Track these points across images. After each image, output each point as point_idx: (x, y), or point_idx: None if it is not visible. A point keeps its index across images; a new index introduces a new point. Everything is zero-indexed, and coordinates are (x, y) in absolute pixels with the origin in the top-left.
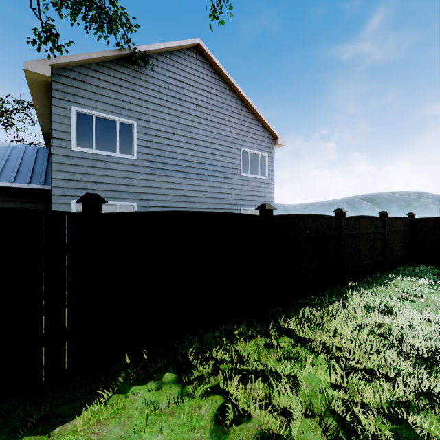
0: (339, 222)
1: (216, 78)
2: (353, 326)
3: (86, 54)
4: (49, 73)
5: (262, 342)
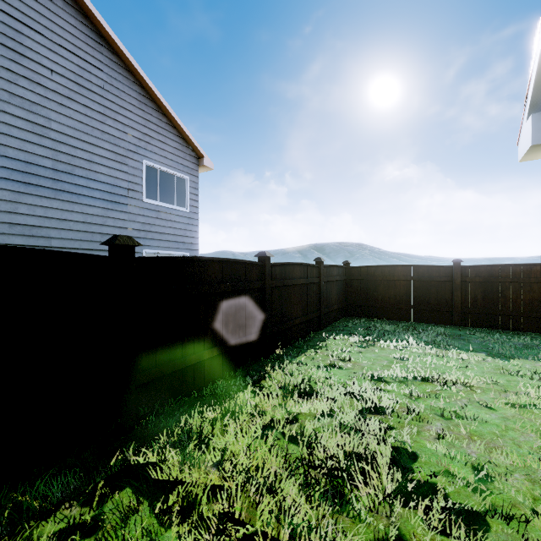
0: (262, 270)
1: (95, 39)
2: (256, 432)
3: None
4: None
5: (63, 523)
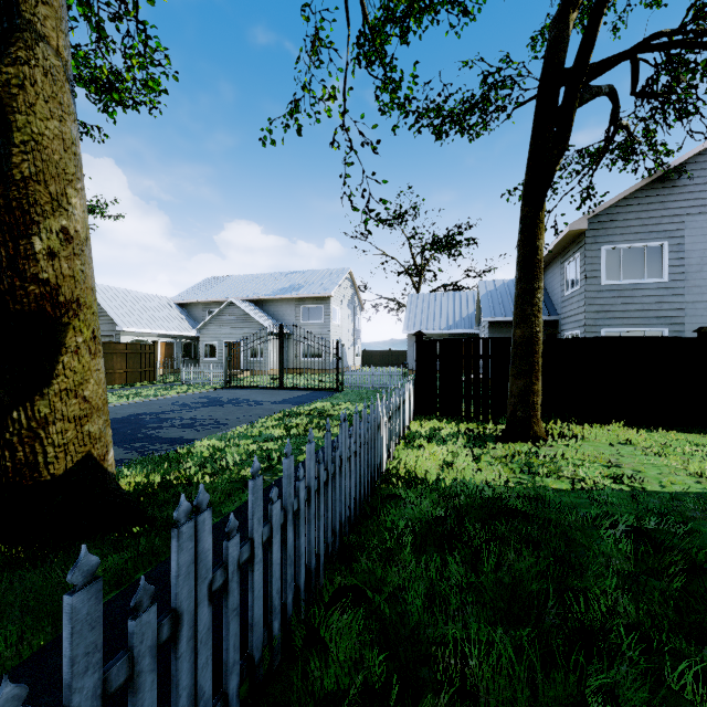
0: None
1: None
2: None
3: (616, 197)
4: (586, 226)
5: None
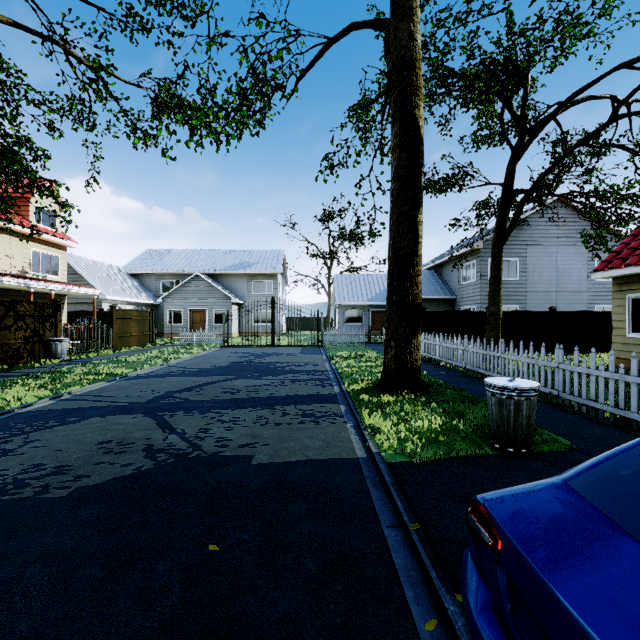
0: None
1: (572, 213)
2: None
3: None
4: (481, 246)
5: None
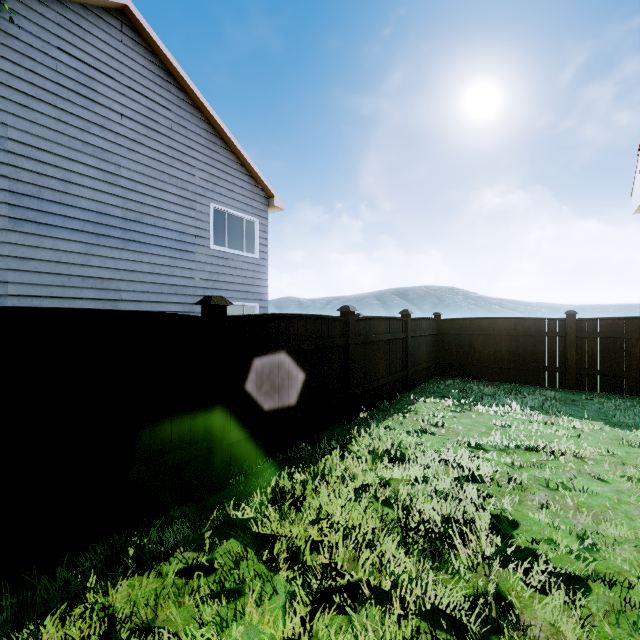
0: (345, 326)
1: (163, 77)
2: (349, 494)
3: None
4: None
5: (181, 564)
